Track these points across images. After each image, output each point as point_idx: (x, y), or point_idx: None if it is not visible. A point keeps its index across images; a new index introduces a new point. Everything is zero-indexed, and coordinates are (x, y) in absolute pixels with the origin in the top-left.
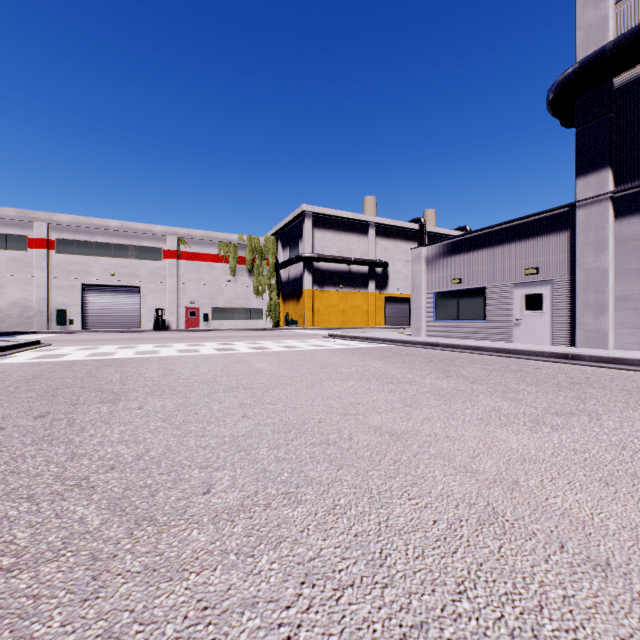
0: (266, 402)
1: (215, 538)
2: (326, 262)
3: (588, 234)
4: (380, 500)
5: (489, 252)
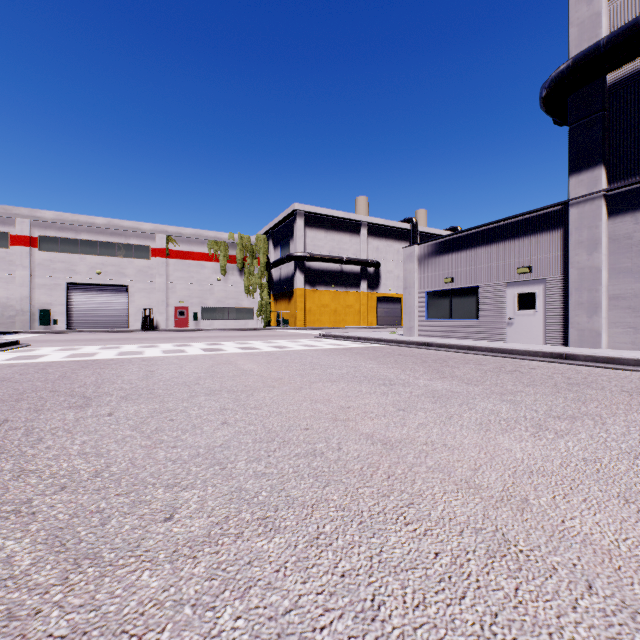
0: (250, 406)
1: (170, 583)
2: (318, 261)
3: (581, 232)
4: (372, 526)
5: (482, 251)
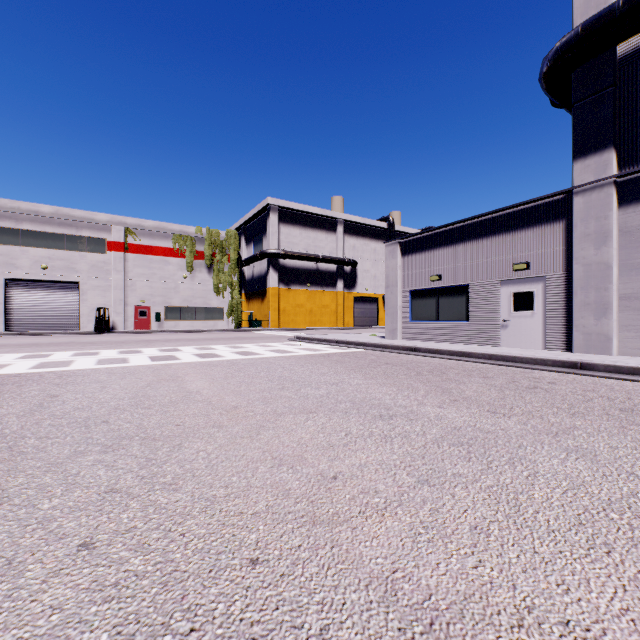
0: (162, 482)
1: None
2: (293, 259)
3: (588, 224)
4: None
5: (472, 245)
